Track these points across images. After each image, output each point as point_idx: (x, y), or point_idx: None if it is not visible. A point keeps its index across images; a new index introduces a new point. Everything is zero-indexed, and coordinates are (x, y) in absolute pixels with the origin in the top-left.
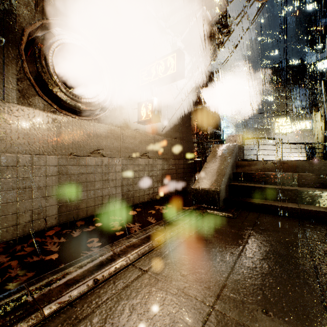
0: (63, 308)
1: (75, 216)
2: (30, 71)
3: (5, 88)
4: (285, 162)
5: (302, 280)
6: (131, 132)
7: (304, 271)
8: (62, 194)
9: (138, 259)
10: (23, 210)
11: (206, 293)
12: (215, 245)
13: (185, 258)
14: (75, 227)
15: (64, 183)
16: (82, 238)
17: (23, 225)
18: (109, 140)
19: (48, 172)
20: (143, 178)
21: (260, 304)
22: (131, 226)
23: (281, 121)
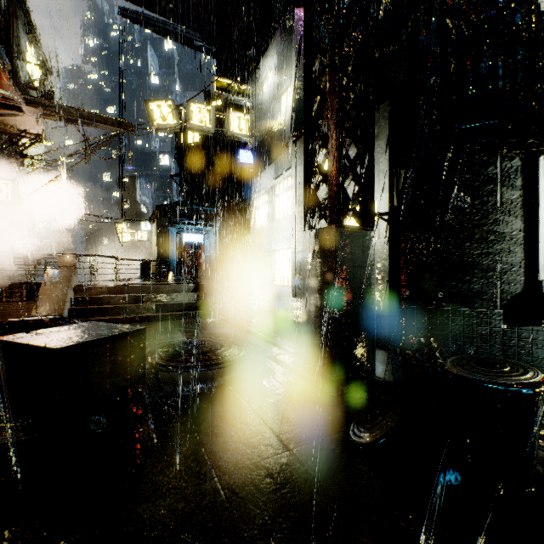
0: None
1: None
2: None
3: None
4: (116, 287)
5: None
6: None
7: None
8: None
9: None
10: None
11: None
12: None
13: None
14: None
15: None
16: None
17: None
18: None
19: None
20: None
21: None
22: None
23: (117, 226)
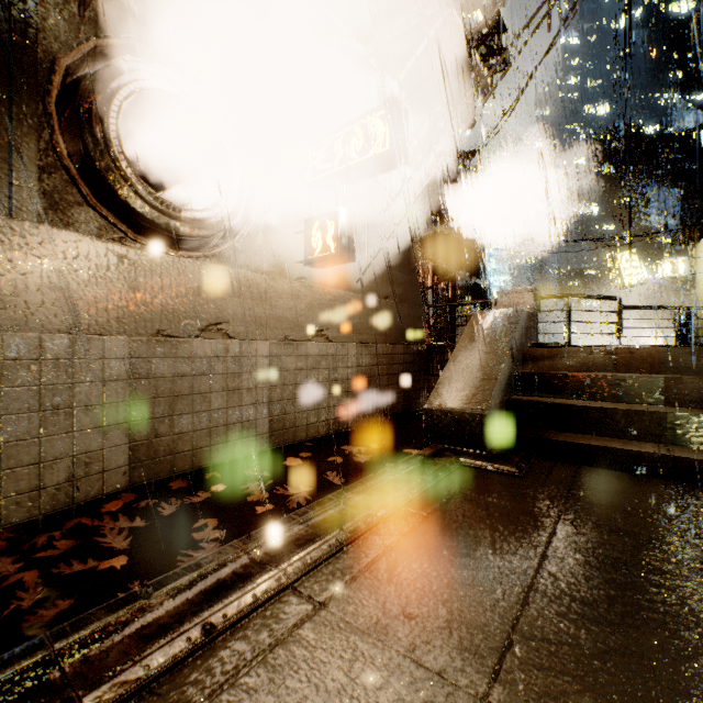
0: (131, 697)
1: (167, 469)
2: (69, 152)
3: (13, 189)
4: (635, 351)
5: (695, 633)
6: (289, 284)
7: (698, 609)
8: (138, 422)
9: (305, 575)
10: (54, 456)
11: (467, 663)
12: (481, 542)
13: (414, 573)
14: (168, 493)
15: (144, 396)
16: (182, 520)
17: (53, 489)
18: (241, 302)
19: (109, 372)
20: (317, 384)
21: (598, 695)
22: (289, 493)
23: (618, 259)
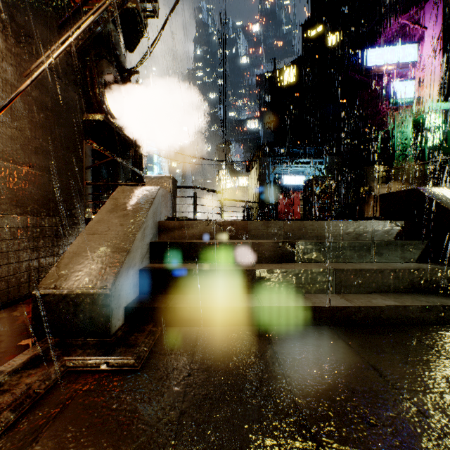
0: None
1: None
2: None
3: None
4: (235, 223)
5: None
6: None
7: None
8: None
9: None
10: None
11: None
12: None
13: None
14: None
15: None
16: None
17: None
18: None
19: None
20: None
21: None
22: None
23: (220, 173)
